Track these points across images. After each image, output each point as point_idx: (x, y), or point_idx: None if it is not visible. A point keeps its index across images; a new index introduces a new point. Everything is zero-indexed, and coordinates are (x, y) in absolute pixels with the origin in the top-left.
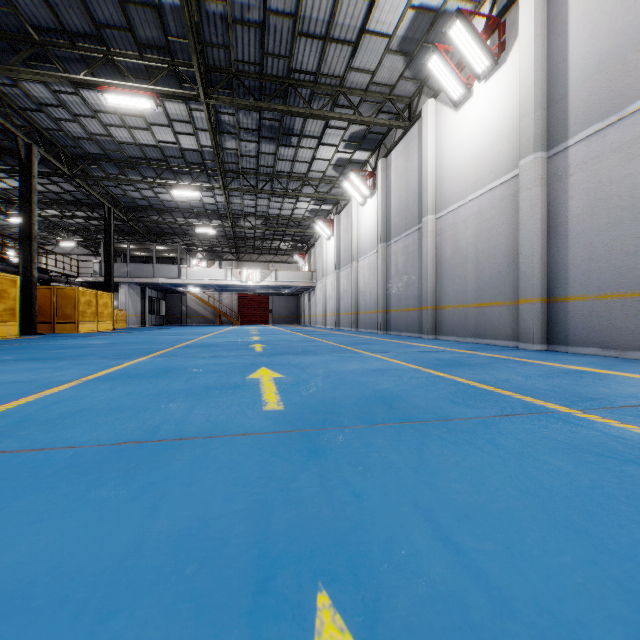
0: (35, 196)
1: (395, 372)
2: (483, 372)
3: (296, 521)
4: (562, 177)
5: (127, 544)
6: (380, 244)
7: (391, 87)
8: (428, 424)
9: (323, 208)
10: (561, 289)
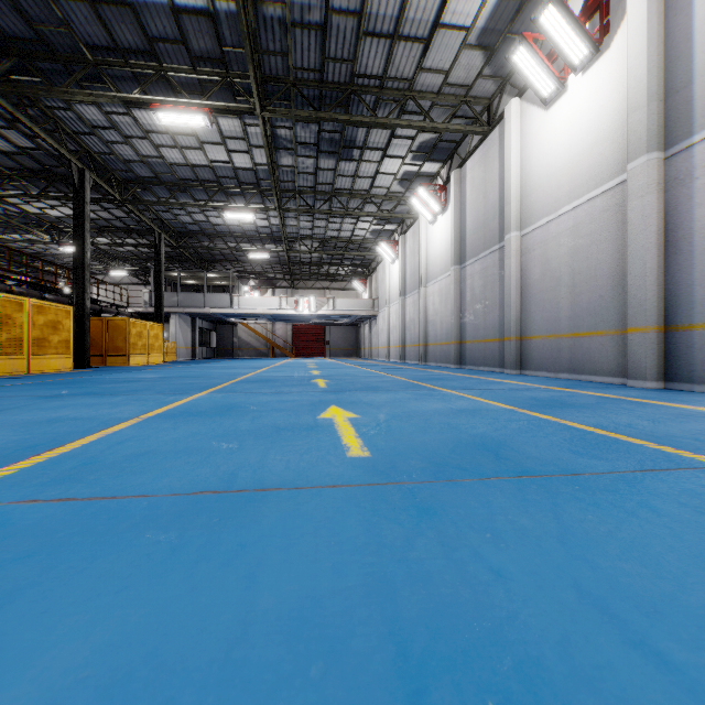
0: (87, 223)
1: (487, 413)
2: (595, 414)
3: (430, 606)
4: (684, 181)
5: (230, 626)
6: (453, 267)
7: (467, 88)
8: (553, 479)
9: (386, 228)
10: (682, 315)
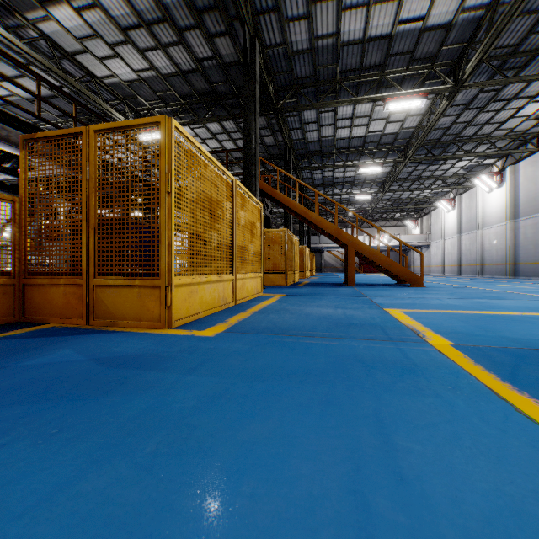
0: None
1: None
2: None
3: None
4: None
5: None
6: (508, 221)
7: (523, 131)
8: None
9: (443, 190)
10: None
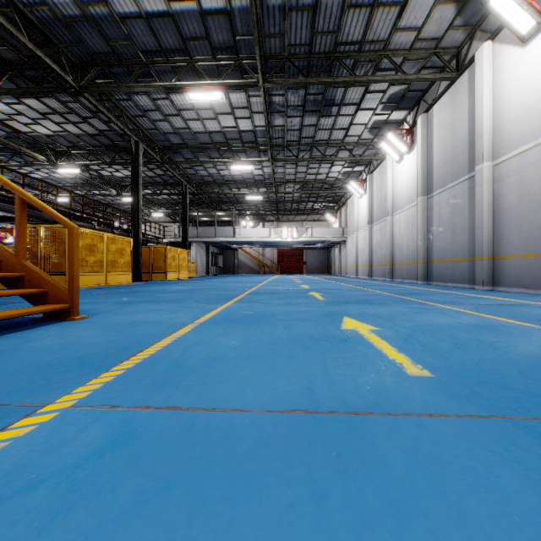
0: (140, 179)
1: (508, 330)
2: None
3: None
4: None
5: None
6: (420, 197)
7: (438, 40)
8: None
9: (355, 170)
10: None
